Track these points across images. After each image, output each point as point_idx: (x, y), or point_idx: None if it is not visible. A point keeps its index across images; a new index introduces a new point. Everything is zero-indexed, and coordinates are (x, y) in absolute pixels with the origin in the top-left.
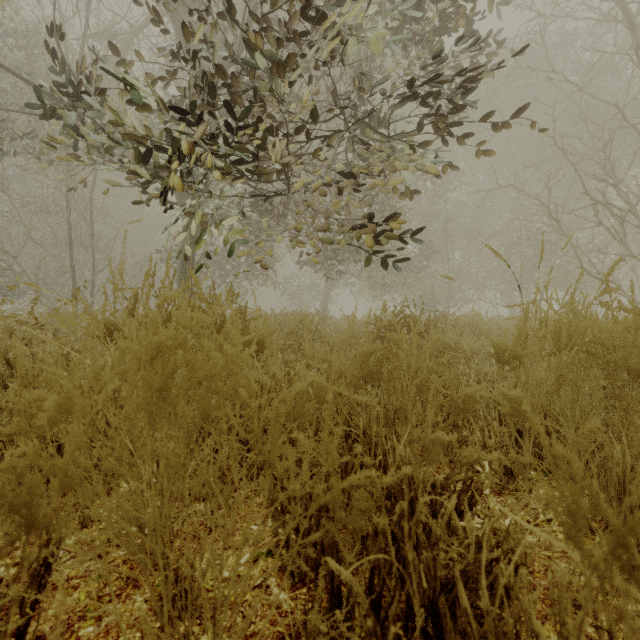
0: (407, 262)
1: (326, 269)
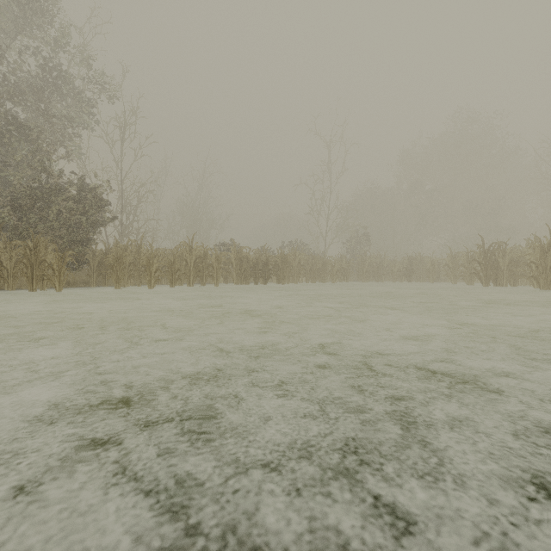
0: None
1: None
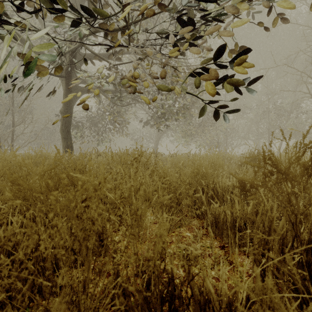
0: (204, 122)
1: (158, 124)
